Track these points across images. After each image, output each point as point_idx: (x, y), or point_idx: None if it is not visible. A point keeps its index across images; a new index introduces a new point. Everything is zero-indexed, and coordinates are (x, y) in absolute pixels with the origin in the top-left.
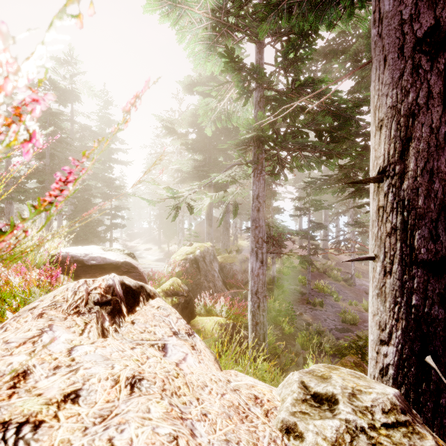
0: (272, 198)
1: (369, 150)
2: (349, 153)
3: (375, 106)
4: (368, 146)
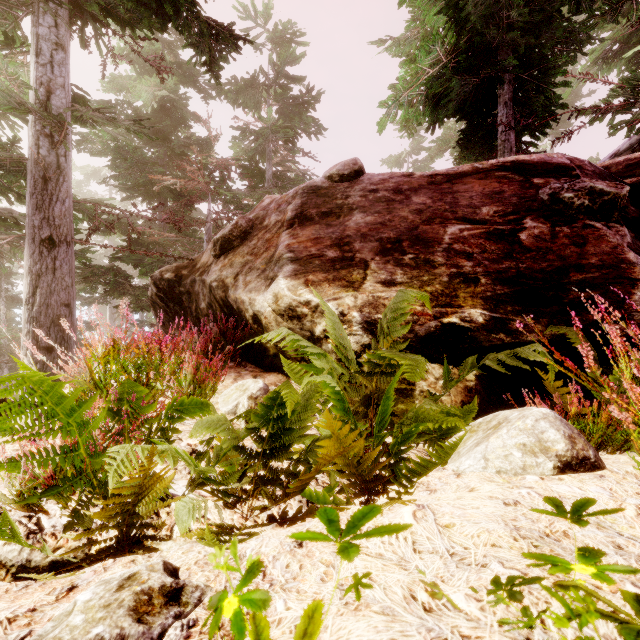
0: (7, 280)
1: (137, 246)
2: (83, 257)
3: (26, 263)
4: (138, 240)
